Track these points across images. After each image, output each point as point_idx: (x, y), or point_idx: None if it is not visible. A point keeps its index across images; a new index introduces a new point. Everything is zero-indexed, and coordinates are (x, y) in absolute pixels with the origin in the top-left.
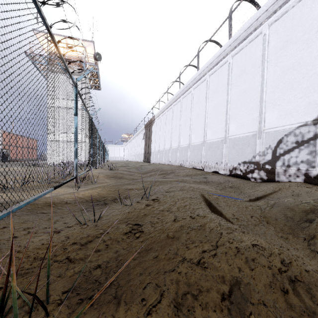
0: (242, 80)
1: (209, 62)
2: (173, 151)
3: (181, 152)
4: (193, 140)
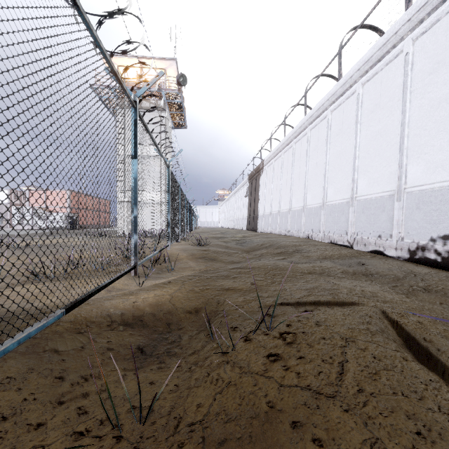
0: (437, 80)
1: (364, 61)
2: (295, 215)
3: (308, 217)
4: (330, 196)
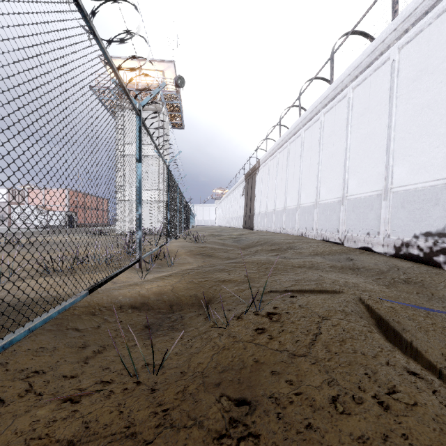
0: (420, 87)
1: (354, 66)
2: (289, 213)
3: (302, 215)
4: (322, 195)
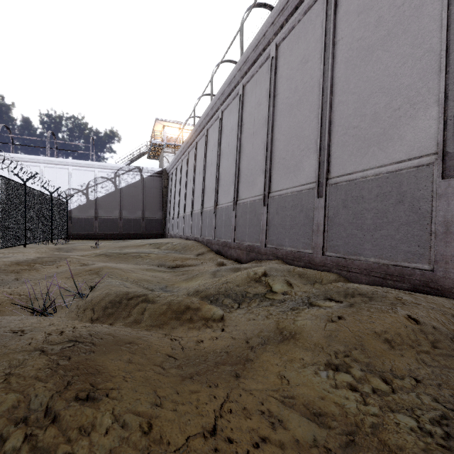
0: None
1: None
2: None
3: None
4: None
